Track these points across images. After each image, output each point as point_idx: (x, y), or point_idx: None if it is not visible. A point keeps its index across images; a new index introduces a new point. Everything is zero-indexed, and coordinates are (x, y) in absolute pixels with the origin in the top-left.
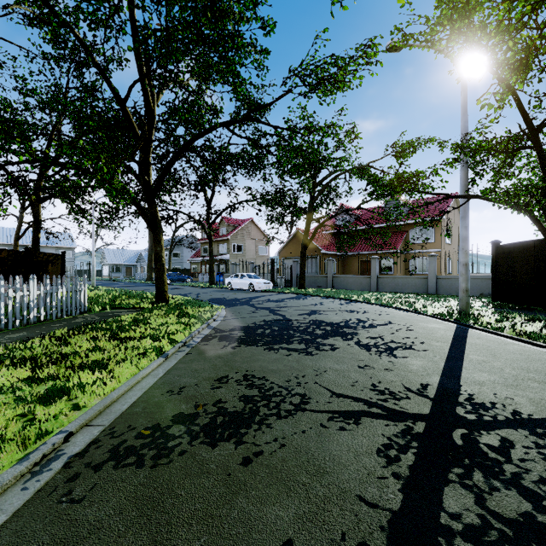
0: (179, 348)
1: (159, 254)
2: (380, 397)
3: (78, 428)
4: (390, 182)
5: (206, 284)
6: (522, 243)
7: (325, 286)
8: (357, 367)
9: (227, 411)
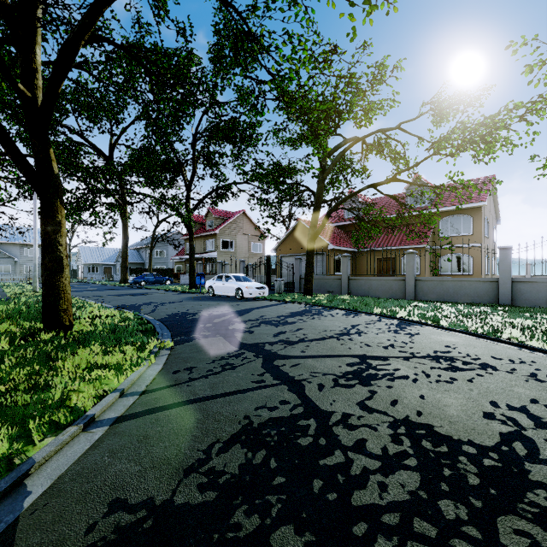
0: None
1: (50, 238)
2: None
3: None
4: None
5: (185, 287)
6: None
7: (338, 291)
8: None
9: None
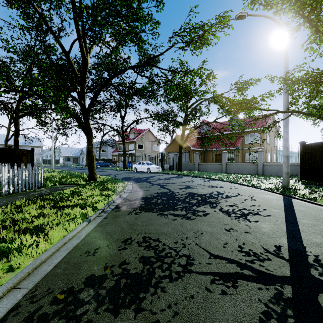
0: (99, 214)
1: (90, 150)
2: (248, 258)
3: (5, 292)
4: (239, 103)
5: (121, 168)
6: (321, 143)
7: (193, 169)
8: (224, 230)
9: (129, 273)
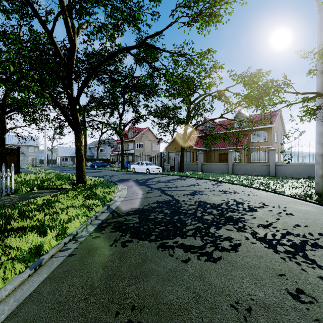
0: (65, 244)
1: (78, 148)
2: None
3: None
4: (266, 83)
5: (119, 169)
6: None
7: (197, 170)
8: (288, 296)
9: None
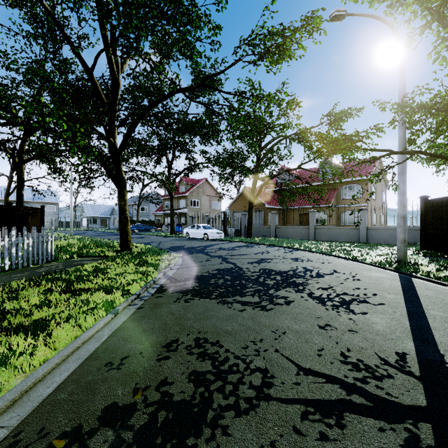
0: (132, 301)
1: (123, 208)
2: (357, 374)
3: None
4: (336, 140)
5: (167, 233)
6: None
7: (269, 235)
8: (317, 327)
9: (172, 400)
